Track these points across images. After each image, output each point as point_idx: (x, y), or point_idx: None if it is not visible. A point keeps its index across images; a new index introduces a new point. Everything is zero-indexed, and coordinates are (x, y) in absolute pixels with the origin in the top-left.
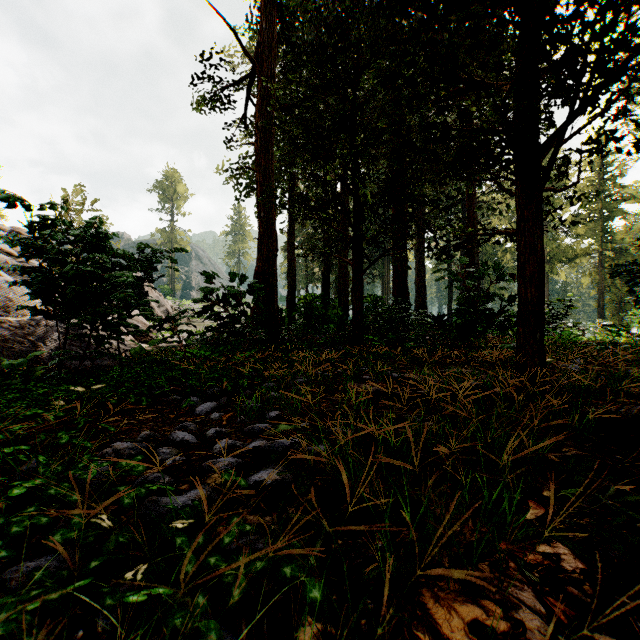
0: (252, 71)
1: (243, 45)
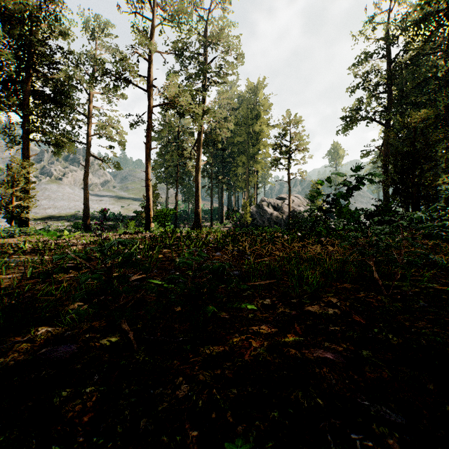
0: (381, 145)
1: (378, 148)
